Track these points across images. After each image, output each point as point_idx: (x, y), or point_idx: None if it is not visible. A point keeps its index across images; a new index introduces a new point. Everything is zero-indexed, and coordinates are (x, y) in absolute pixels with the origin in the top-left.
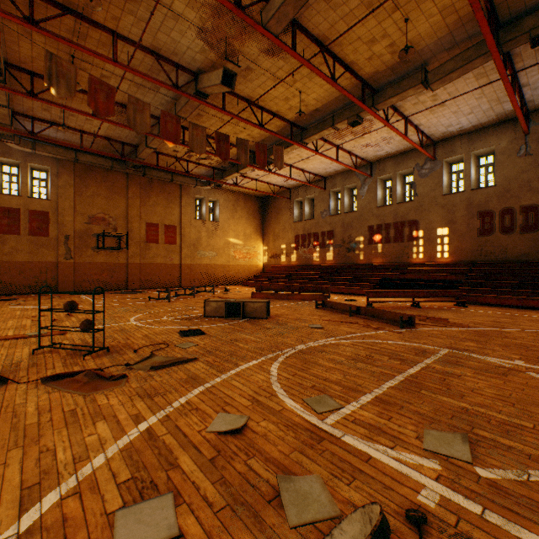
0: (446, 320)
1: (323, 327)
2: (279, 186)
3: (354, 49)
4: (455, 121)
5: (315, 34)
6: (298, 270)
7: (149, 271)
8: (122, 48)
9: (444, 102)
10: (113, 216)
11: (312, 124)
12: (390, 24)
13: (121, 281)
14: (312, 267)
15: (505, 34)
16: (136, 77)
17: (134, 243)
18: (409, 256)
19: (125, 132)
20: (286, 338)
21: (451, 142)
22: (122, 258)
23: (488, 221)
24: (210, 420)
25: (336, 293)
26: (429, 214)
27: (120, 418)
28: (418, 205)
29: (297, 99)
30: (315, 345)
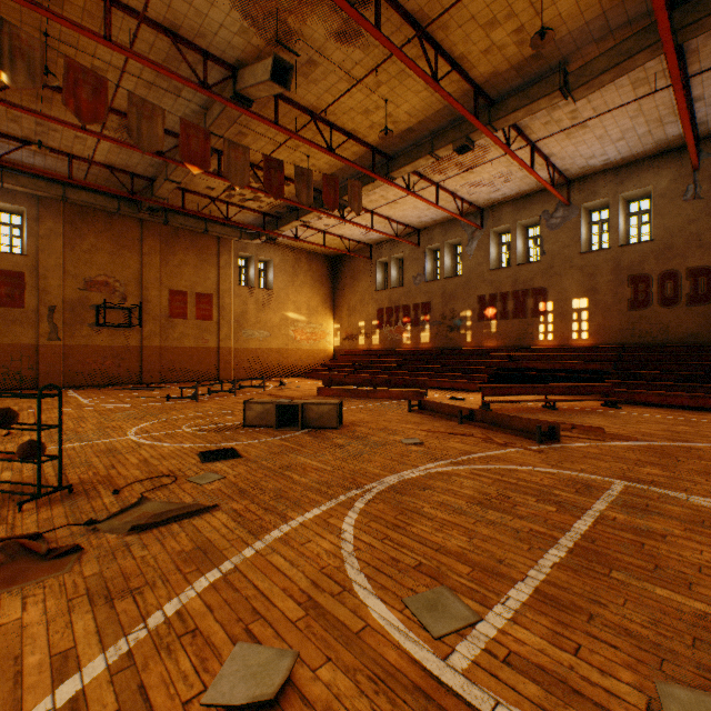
0: (601, 429)
1: (424, 442)
2: (355, 241)
3: (465, 35)
4: (599, 151)
5: (409, 10)
6: (382, 357)
7: (173, 358)
8: (120, 23)
9: (587, 120)
10: (120, 280)
11: (402, 150)
12: None
13: (133, 372)
14: (402, 352)
15: (682, 16)
16: (146, 72)
17: (151, 319)
18: (534, 337)
19: (134, 158)
20: (368, 462)
21: (592, 181)
22: (134, 339)
23: (643, 288)
24: (217, 666)
25: (435, 388)
26: (561, 279)
27: (25, 666)
28: (546, 267)
29: (382, 113)
30: (414, 476)
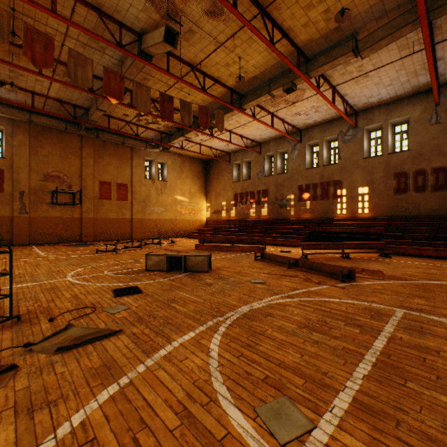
0: (381, 272)
1: (265, 282)
2: (220, 150)
3: (291, 14)
4: (375, 92)
5: None
6: (237, 224)
7: (102, 225)
8: (63, 2)
9: (369, 72)
10: (67, 175)
11: (250, 91)
12: None
13: (75, 234)
14: (249, 221)
15: (433, 2)
16: (81, 36)
17: (88, 200)
18: (334, 212)
19: (75, 95)
20: (228, 296)
21: (371, 112)
22: (76, 213)
23: (403, 181)
24: None
25: (271, 244)
26: (351, 175)
27: None
28: (341, 167)
29: (237, 66)
30: (260, 306)
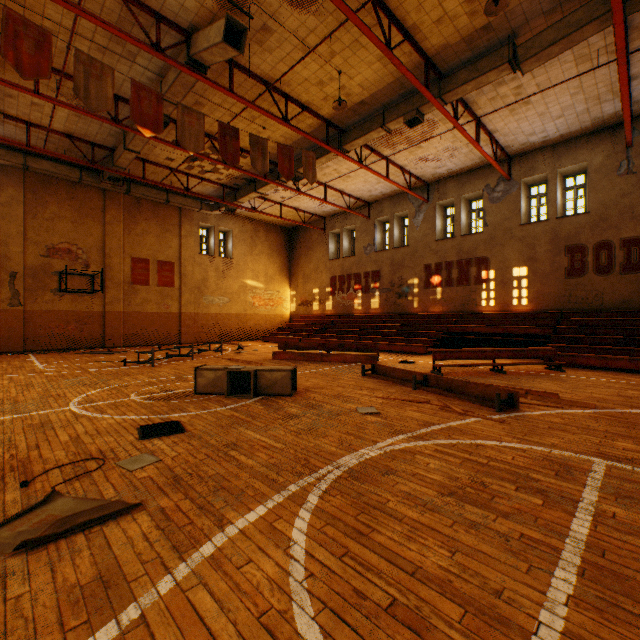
0: (556, 395)
1: (380, 412)
2: (310, 213)
3: (418, 3)
4: (539, 128)
5: None
6: (335, 321)
7: (136, 323)
8: None
9: (532, 95)
10: (83, 248)
11: (354, 124)
12: None
13: (95, 336)
14: (353, 317)
15: None
16: (98, 35)
17: (114, 285)
18: (477, 303)
19: (93, 127)
20: (323, 437)
21: (531, 157)
22: (97, 304)
23: (579, 258)
24: None
25: (385, 351)
26: (502, 249)
27: None
28: (488, 237)
29: (336, 84)
30: (374, 456)
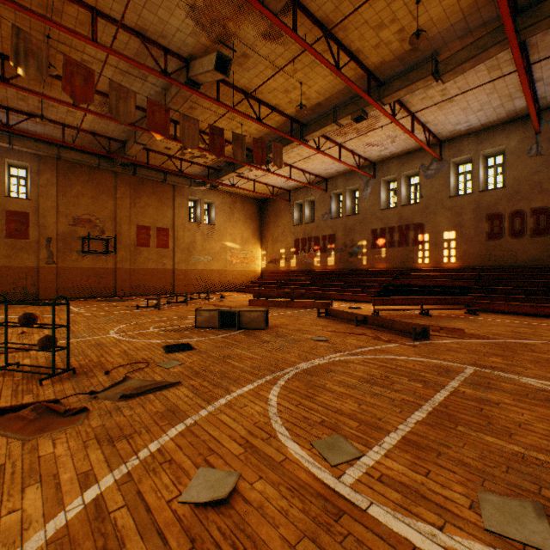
0: (462, 330)
1: (328, 339)
2: (278, 188)
3: (360, 34)
4: (463, 119)
5: (318, 17)
6: (298, 276)
7: (140, 277)
8: (103, 28)
9: (454, 96)
10: (100, 218)
11: (313, 120)
12: (400, 7)
13: (109, 288)
14: (313, 272)
15: (524, 20)
16: (121, 63)
17: (123, 247)
18: (414, 261)
19: (111, 126)
20: (287, 353)
21: (459, 142)
22: (110, 262)
23: (498, 224)
24: (187, 481)
25: (338, 300)
26: (435, 217)
27: (61, 480)
28: (423, 207)
29: (298, 92)
30: (321, 363)
